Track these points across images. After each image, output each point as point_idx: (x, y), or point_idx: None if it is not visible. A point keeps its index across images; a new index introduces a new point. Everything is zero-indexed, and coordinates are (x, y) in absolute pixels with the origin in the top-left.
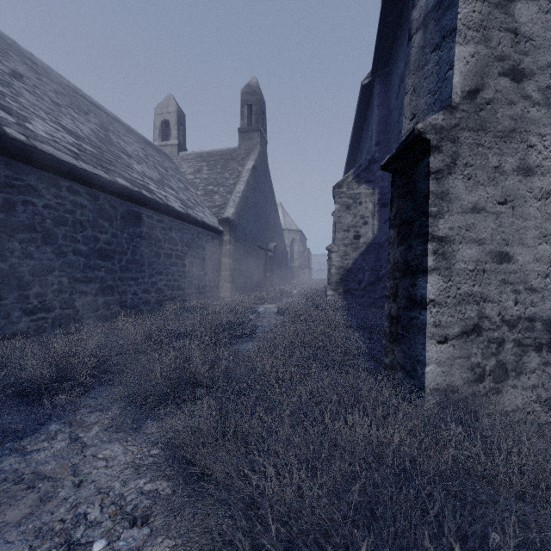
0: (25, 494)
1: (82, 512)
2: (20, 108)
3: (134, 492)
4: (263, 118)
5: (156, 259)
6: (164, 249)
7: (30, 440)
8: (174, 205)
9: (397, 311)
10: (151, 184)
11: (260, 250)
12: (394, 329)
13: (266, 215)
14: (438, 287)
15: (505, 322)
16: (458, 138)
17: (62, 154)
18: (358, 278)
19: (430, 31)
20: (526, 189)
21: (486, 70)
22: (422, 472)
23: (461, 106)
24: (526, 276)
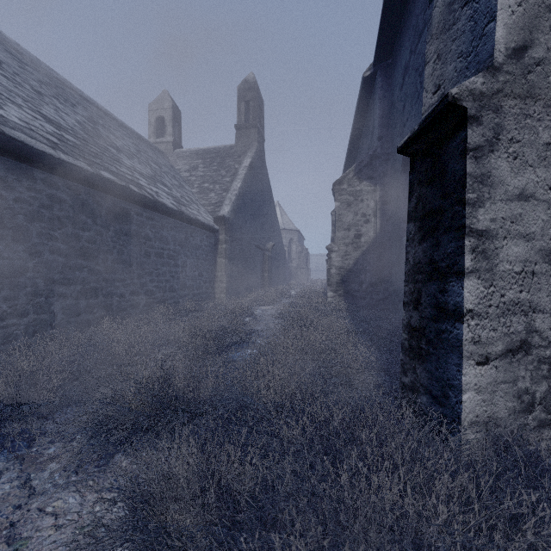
0: None
1: None
2: None
3: None
4: (261, 115)
5: (145, 259)
6: (155, 248)
7: None
8: (165, 201)
9: (419, 321)
10: (141, 179)
11: (257, 250)
12: (416, 343)
13: (263, 214)
14: (477, 293)
15: None
16: (501, 106)
17: (36, 142)
18: (359, 279)
19: None
20: None
21: (536, 22)
22: None
23: (506, 67)
24: None
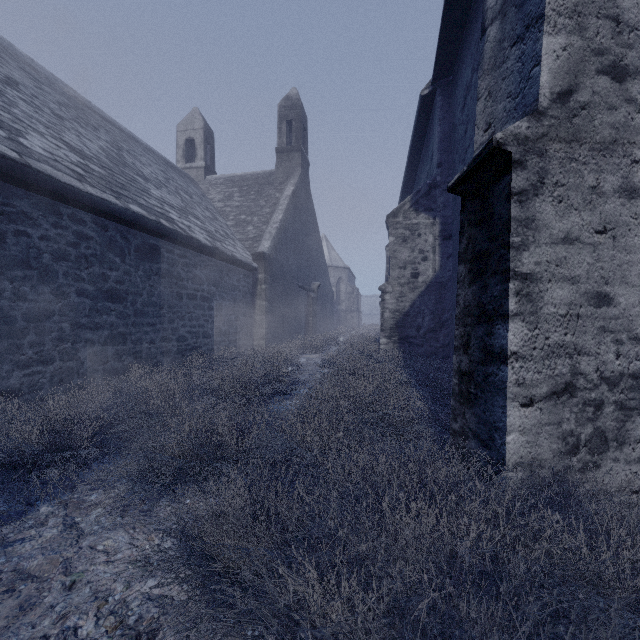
0: (1, 600)
1: (71, 626)
2: (13, 120)
3: (140, 598)
4: (305, 136)
5: (177, 301)
6: (188, 289)
7: (14, 526)
8: (199, 237)
9: (469, 365)
10: (171, 212)
11: (301, 291)
12: (465, 387)
13: (308, 250)
14: (522, 336)
15: (605, 380)
16: (546, 150)
17: (63, 175)
18: (416, 323)
19: (509, 20)
20: (630, 215)
21: (581, 66)
22: (507, 574)
23: (550, 111)
24: (630, 323)
